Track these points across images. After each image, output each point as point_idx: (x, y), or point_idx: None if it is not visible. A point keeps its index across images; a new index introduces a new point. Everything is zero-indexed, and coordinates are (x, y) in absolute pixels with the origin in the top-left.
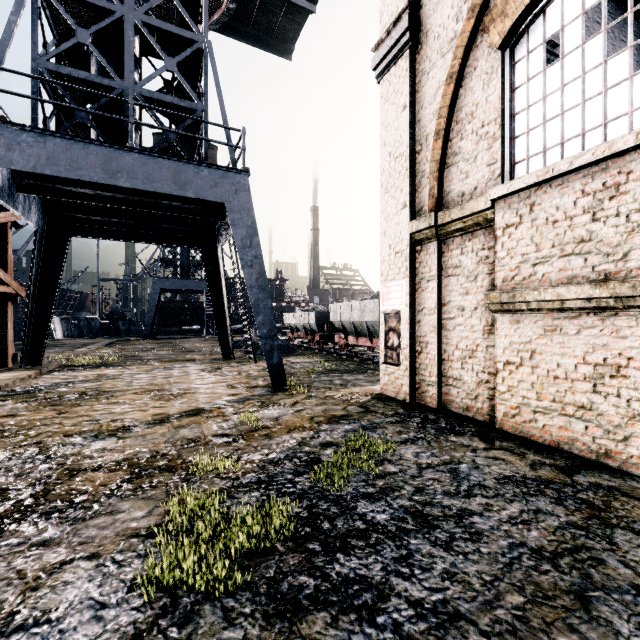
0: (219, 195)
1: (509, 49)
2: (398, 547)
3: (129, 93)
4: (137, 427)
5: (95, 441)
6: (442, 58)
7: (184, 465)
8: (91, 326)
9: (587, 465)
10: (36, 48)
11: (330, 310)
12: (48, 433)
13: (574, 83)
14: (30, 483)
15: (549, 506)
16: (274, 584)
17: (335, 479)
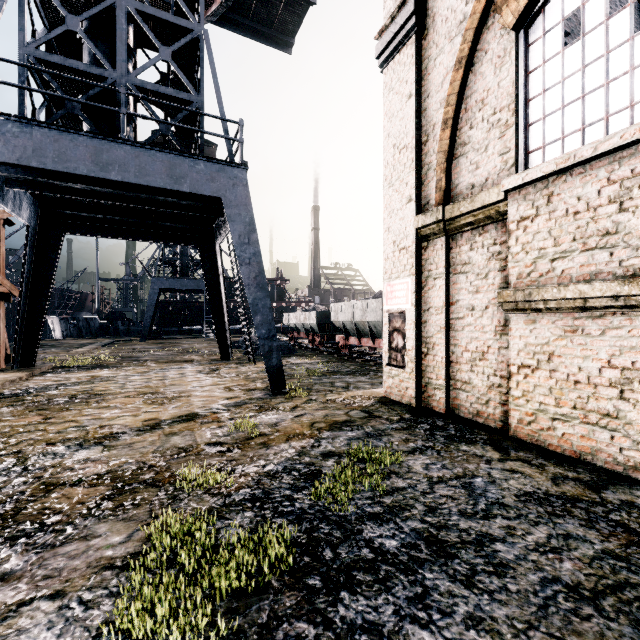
0: (215, 189)
1: (523, 30)
2: (412, 583)
3: (122, 83)
4: (126, 434)
5: (79, 450)
6: (450, 43)
7: (172, 479)
8: (90, 326)
9: (614, 479)
10: (23, 35)
11: (331, 310)
12: (30, 441)
13: (596, 63)
14: (0, 500)
15: (580, 530)
16: (267, 634)
17: (338, 496)
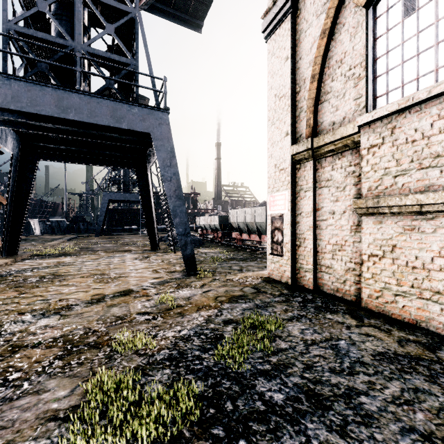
0: (146, 127)
1: (372, 7)
2: (297, 433)
3: (78, 50)
4: (78, 306)
5: (41, 319)
6: (317, 19)
7: (110, 341)
8: (60, 226)
9: None
10: (6, 14)
11: (229, 214)
12: (6, 311)
13: (428, 29)
14: None
15: (425, 384)
16: None
17: (236, 356)
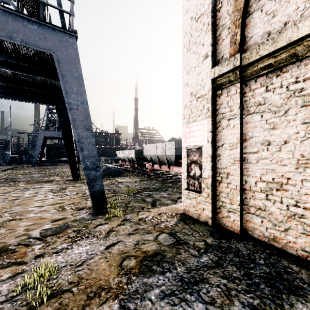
0: (48, 47)
1: None
2: None
3: None
4: None
5: None
6: None
7: None
8: (5, 158)
9: None
10: None
11: (143, 148)
12: None
13: None
14: None
15: None
16: None
17: None
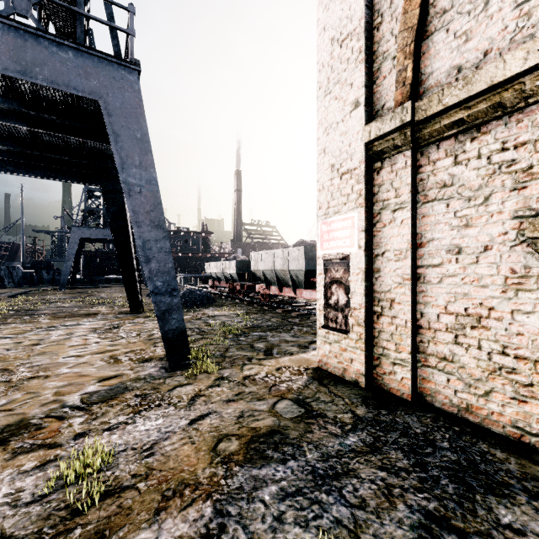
0: (91, 90)
1: None
2: None
3: None
4: None
5: None
6: None
7: None
8: (12, 275)
9: None
10: None
11: (251, 259)
12: None
13: None
14: None
15: None
16: None
17: None
